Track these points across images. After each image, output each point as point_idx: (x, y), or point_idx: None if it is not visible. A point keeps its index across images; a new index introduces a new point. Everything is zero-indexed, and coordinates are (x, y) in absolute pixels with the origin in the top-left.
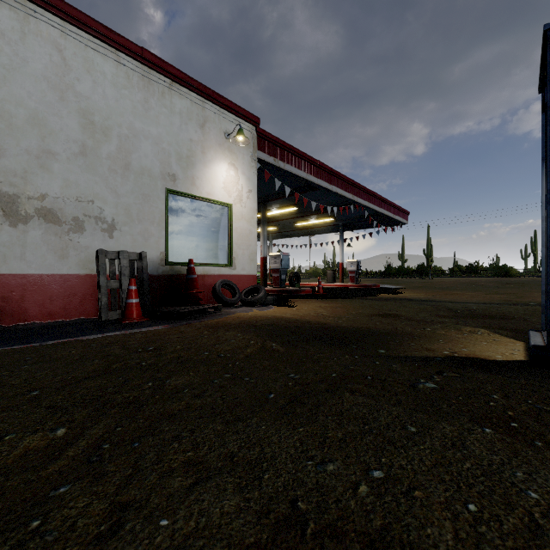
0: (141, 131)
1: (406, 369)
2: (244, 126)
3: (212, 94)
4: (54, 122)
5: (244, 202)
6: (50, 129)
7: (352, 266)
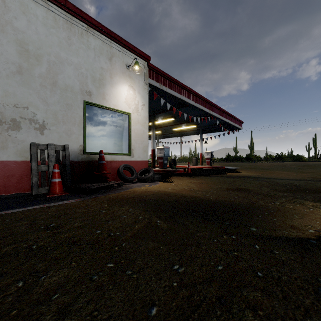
0: (65, 59)
1: (292, 258)
2: (139, 61)
3: (117, 37)
4: None
5: (139, 112)
6: None
7: (208, 155)
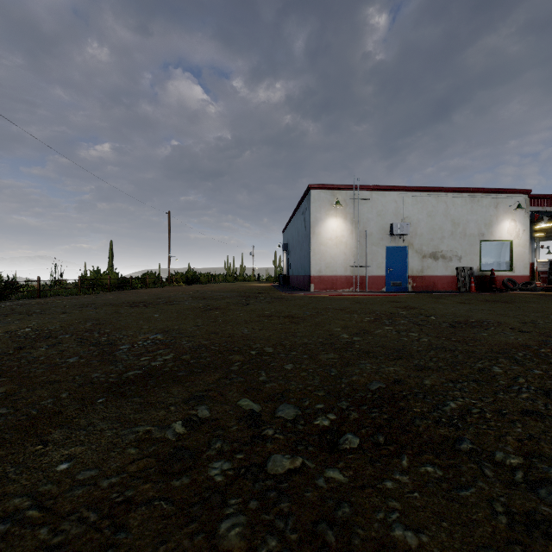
0: (470, 219)
1: None
2: (520, 197)
3: (501, 190)
4: (444, 227)
5: (520, 237)
6: (443, 229)
7: None
